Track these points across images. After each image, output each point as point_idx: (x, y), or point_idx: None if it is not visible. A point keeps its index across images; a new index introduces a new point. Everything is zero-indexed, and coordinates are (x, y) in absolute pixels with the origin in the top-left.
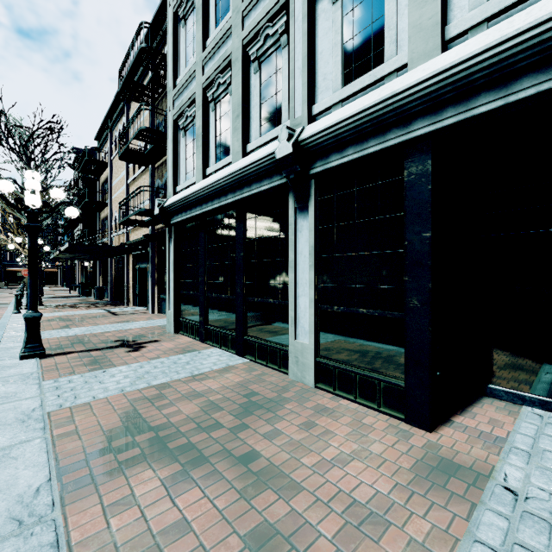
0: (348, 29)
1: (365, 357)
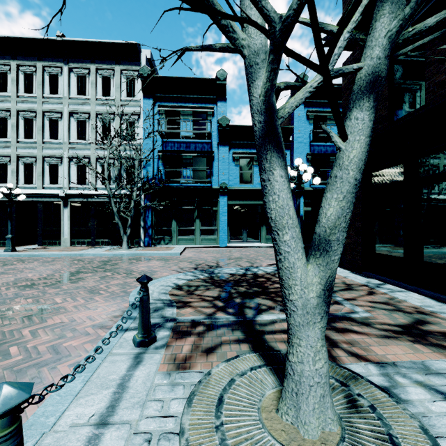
0: (0, 172)
1: (4, 238)
